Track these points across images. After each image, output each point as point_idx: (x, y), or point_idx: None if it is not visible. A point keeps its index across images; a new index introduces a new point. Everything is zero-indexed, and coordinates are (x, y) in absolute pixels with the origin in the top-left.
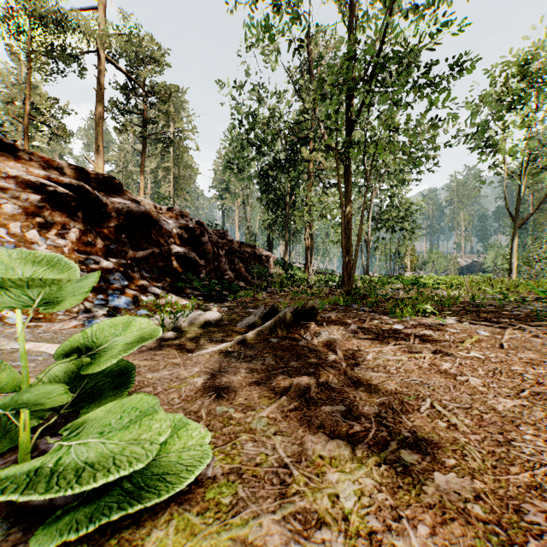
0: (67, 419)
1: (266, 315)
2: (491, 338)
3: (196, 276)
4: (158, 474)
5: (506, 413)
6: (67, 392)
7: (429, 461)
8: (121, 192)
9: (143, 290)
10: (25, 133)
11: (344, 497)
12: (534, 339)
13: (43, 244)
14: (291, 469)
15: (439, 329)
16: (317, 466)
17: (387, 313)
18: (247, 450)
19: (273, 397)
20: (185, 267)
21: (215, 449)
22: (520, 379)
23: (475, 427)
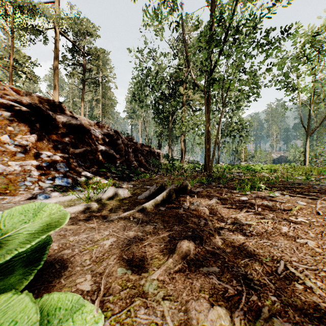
0: None
1: (157, 191)
2: (308, 207)
3: (113, 165)
4: None
5: None
6: None
7: None
8: (66, 112)
9: (78, 173)
10: (10, 77)
11: None
12: None
13: (12, 144)
14: None
15: (271, 200)
16: None
17: (234, 188)
18: (139, 318)
19: (162, 259)
20: (106, 159)
21: (112, 317)
22: None
23: None
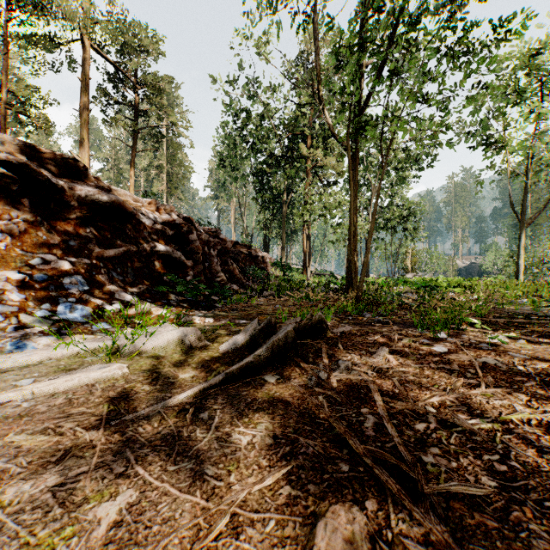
0: None
1: (260, 333)
2: None
3: (181, 278)
4: None
5: None
6: None
7: None
8: (87, 178)
9: (108, 296)
10: (1, 124)
11: None
12: None
13: None
14: None
15: (499, 353)
16: None
17: (410, 324)
18: None
19: None
20: (168, 268)
21: None
22: None
23: None
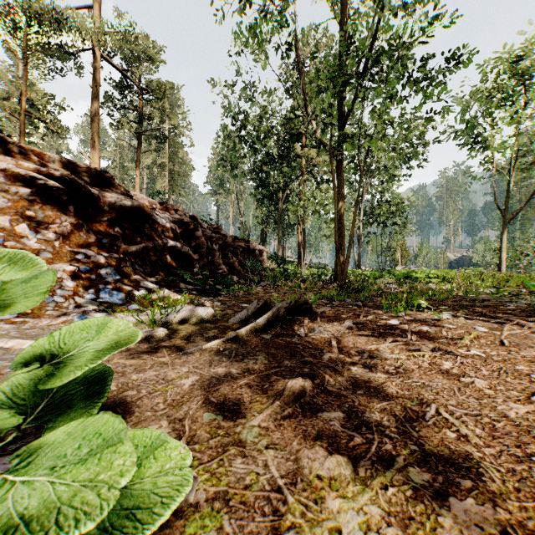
0: (39, 428)
1: (259, 310)
2: (489, 335)
3: (189, 270)
4: (127, 509)
5: (519, 421)
6: (15, 414)
7: (442, 483)
8: (114, 186)
9: (135, 284)
10: (21, 129)
11: (347, 531)
12: (534, 336)
13: (33, 238)
14: (285, 494)
15: (435, 325)
16: (315, 489)
17: (381, 307)
18: (235, 468)
19: (266, 402)
20: (178, 261)
21: (200, 467)
22: (527, 381)
23: (488, 439)
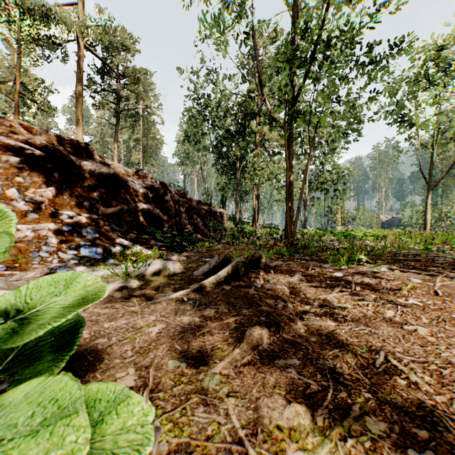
0: None
1: (219, 264)
2: (423, 286)
3: (159, 229)
4: None
5: None
6: None
7: (399, 433)
8: (94, 156)
9: (112, 241)
10: (15, 108)
11: None
12: None
13: (21, 201)
14: (246, 446)
15: (375, 277)
16: (275, 439)
17: (326, 261)
18: (197, 418)
19: (226, 349)
20: (150, 221)
21: (163, 416)
22: None
23: (437, 386)
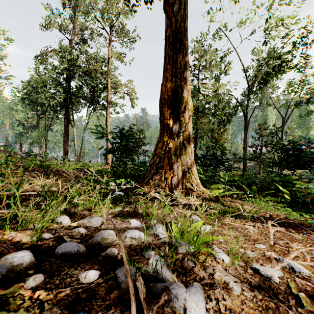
0: None
1: None
2: None
3: None
4: None
5: None
6: None
7: None
8: None
9: None
10: None
11: None
12: None
13: None
14: None
15: None
16: None
17: None
18: None
19: None
20: None
21: None
22: None
23: None
